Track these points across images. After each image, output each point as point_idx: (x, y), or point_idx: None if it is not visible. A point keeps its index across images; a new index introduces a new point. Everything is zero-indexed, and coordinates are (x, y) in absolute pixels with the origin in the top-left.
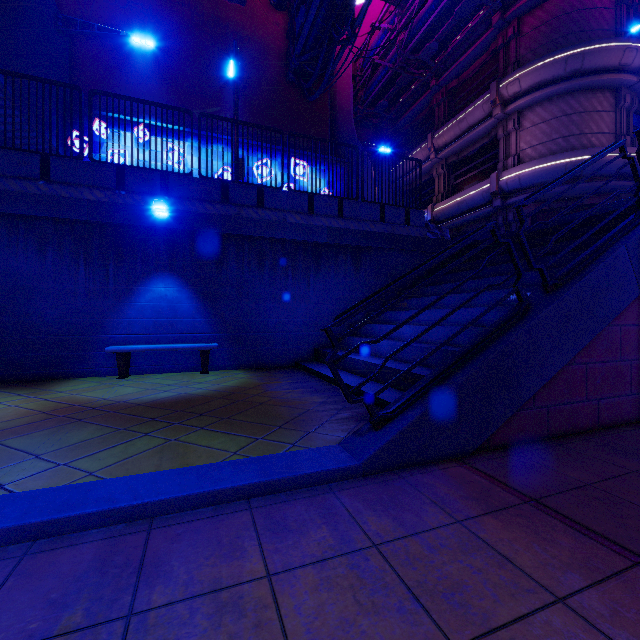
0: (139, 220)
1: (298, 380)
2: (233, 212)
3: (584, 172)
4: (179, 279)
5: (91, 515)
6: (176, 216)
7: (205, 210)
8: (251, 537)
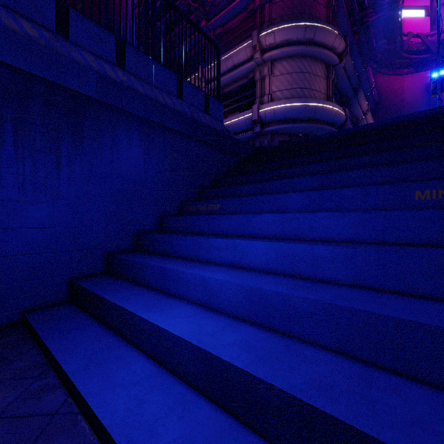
0: None
1: None
2: None
3: (315, 115)
4: None
5: None
6: None
7: None
8: None
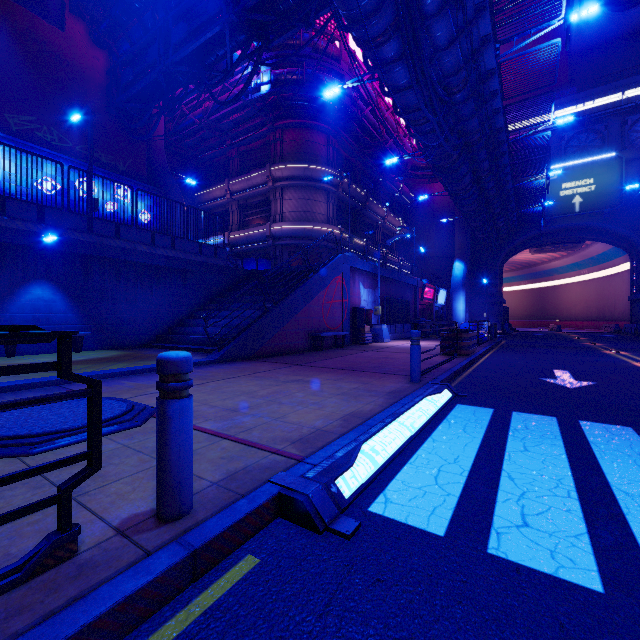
0: (21, 240)
1: (158, 350)
2: (97, 240)
3: (313, 235)
4: (54, 285)
5: (144, 369)
6: (52, 240)
7: (75, 237)
8: (194, 369)
